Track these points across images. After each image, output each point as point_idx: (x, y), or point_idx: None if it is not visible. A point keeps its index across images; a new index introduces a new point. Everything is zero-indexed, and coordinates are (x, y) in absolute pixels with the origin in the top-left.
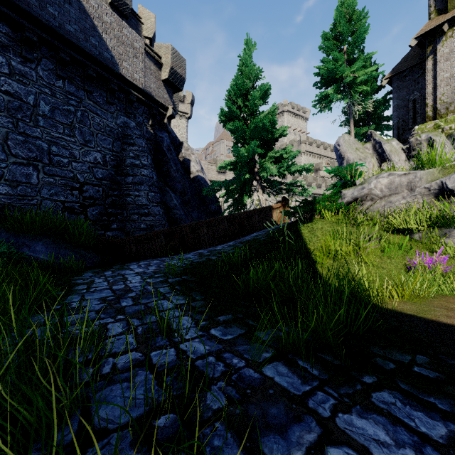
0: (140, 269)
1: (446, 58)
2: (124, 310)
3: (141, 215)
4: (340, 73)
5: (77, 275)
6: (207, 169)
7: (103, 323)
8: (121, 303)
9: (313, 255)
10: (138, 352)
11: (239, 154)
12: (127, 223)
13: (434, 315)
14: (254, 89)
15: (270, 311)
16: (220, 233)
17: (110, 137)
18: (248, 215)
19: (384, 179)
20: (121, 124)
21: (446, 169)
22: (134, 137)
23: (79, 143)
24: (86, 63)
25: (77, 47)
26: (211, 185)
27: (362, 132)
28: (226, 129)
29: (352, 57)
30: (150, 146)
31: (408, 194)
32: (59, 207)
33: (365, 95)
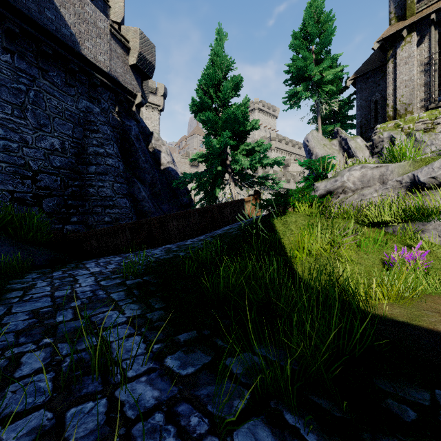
0: (97, 268)
1: (405, 62)
2: (56, 328)
3: (105, 208)
4: (309, 71)
5: (18, 277)
6: (179, 162)
7: (17, 354)
8: (56, 317)
9: (287, 250)
10: (49, 411)
11: (211, 146)
12: (89, 216)
13: (428, 322)
14: (226, 80)
15: (243, 324)
16: (191, 226)
17: (70, 122)
18: (220, 207)
19: (356, 172)
20: (83, 108)
21: (417, 162)
22: (97, 124)
23: (31, 127)
24: (40, 38)
25: (29, 19)
26: (182, 176)
27: (329, 130)
28: (197, 119)
29: (319, 57)
30: (116, 135)
31: (380, 187)
32: (6, 198)
33: (331, 95)
